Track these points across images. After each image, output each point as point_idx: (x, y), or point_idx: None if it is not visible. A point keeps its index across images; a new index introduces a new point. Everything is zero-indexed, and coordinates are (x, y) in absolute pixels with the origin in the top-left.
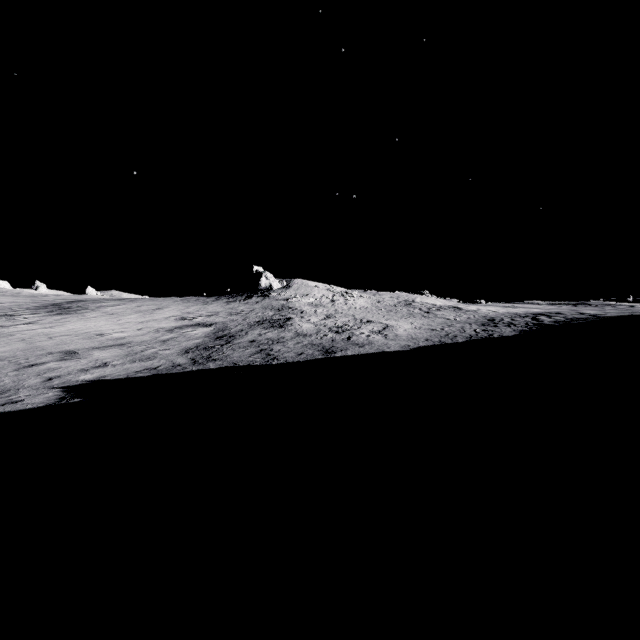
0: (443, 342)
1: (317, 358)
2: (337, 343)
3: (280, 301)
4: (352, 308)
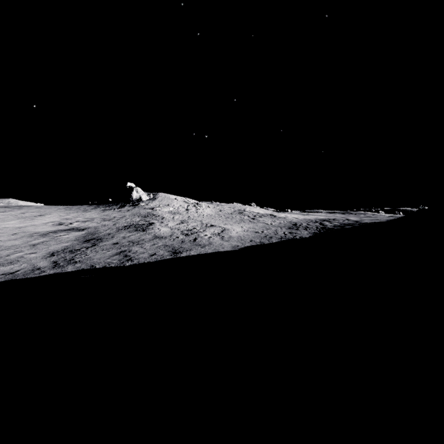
0: (262, 242)
1: (165, 258)
2: (185, 244)
3: (147, 210)
4: (201, 215)
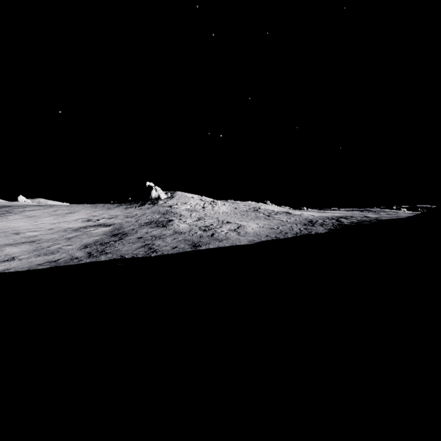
0: (278, 237)
1: (186, 251)
2: (203, 239)
3: (165, 207)
4: (217, 213)
